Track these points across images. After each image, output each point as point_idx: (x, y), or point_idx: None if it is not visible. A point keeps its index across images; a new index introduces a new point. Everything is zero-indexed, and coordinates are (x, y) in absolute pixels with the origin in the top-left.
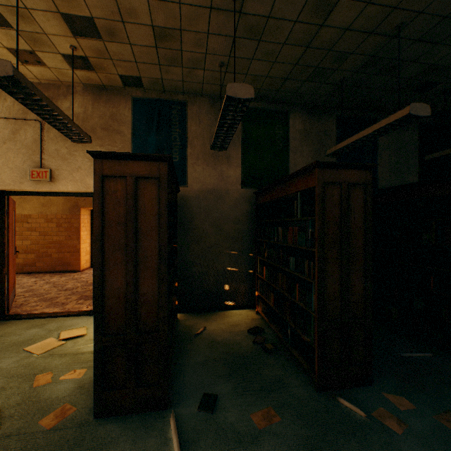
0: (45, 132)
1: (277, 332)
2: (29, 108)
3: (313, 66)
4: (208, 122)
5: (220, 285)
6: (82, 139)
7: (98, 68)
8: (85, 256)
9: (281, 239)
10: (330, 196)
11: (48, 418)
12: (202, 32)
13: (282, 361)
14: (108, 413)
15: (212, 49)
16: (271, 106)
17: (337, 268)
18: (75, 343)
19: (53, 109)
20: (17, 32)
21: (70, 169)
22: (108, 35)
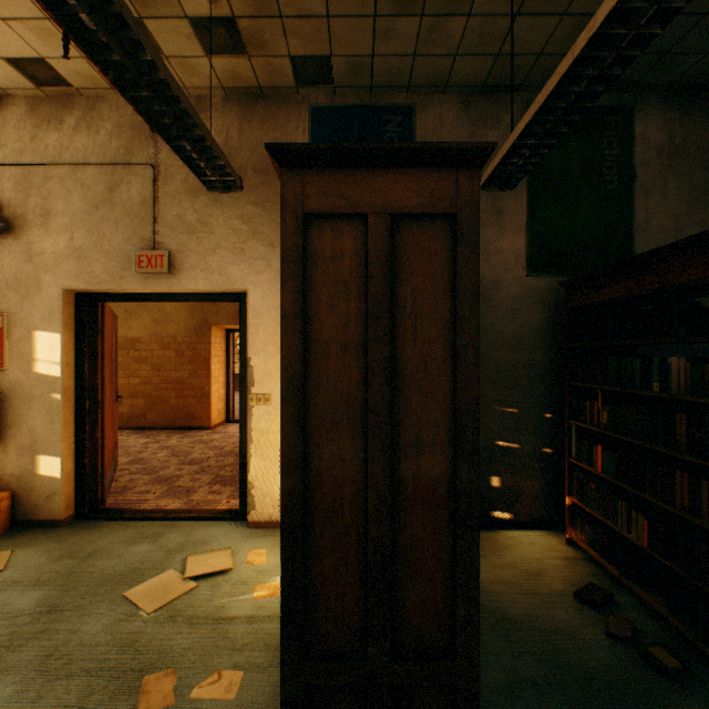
0: (160, 184)
1: (668, 615)
2: (129, 98)
3: None
4: None
5: (482, 477)
6: (225, 184)
7: (252, 45)
8: (217, 404)
9: (685, 387)
10: None
11: None
12: None
13: None
14: None
15: None
16: None
17: None
18: (213, 589)
19: (177, 95)
20: None
21: (201, 250)
22: None
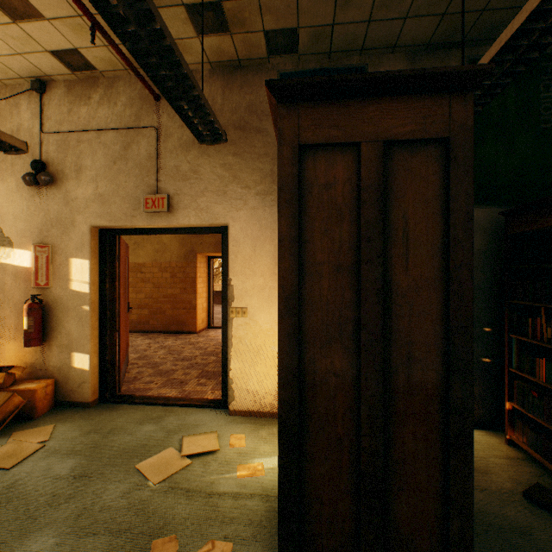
0: (161, 142)
1: None
2: (141, 66)
3: None
4: None
5: None
6: (213, 137)
7: (234, 24)
8: (201, 314)
9: None
10: None
11: None
12: None
13: None
14: None
15: None
16: None
17: None
18: (204, 466)
19: (179, 59)
20: None
21: (192, 193)
22: None
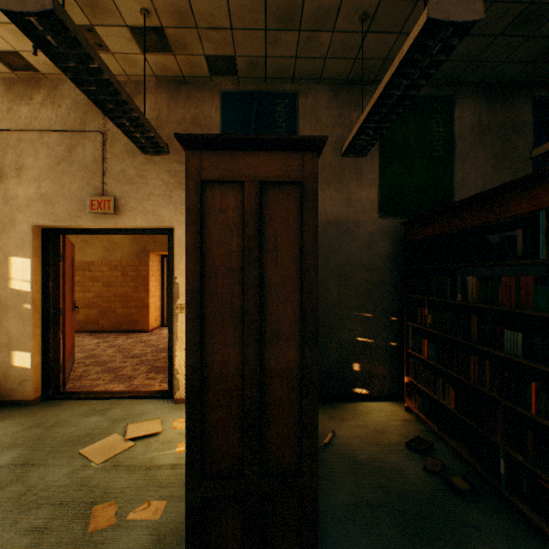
0: (108, 147)
1: (466, 456)
2: (83, 90)
3: (524, 1)
4: (328, 121)
5: (347, 364)
6: (155, 149)
7: (177, 47)
8: (154, 313)
9: (476, 297)
10: None
11: None
12: None
13: (499, 520)
14: None
15: None
16: (425, 89)
17: None
18: (146, 446)
19: (118, 89)
20: None
21: (139, 196)
22: None
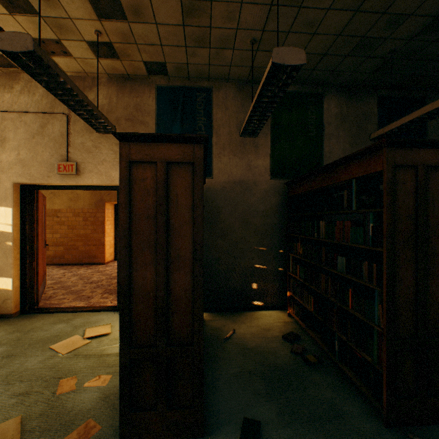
0: (71, 125)
1: (319, 342)
2: (53, 93)
3: (359, 36)
4: (234, 109)
5: (248, 284)
6: (106, 129)
7: (122, 55)
8: (109, 249)
9: (324, 235)
10: (402, 182)
11: (71, 437)
12: (235, 1)
13: (331, 379)
14: (135, 437)
15: (244, 23)
16: (303, 88)
17: (412, 272)
18: (99, 343)
19: (77, 93)
20: (40, 6)
21: (95, 162)
22: (134, 15)
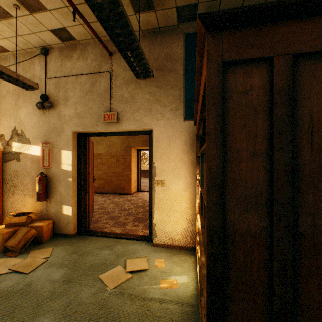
0: (113, 80)
1: None
2: (103, 27)
3: None
4: None
5: None
6: (145, 74)
7: (157, 4)
8: (134, 183)
9: None
10: None
11: None
12: None
13: None
14: None
15: None
16: None
17: None
18: (140, 279)
19: (127, 21)
20: None
21: (131, 110)
22: None
